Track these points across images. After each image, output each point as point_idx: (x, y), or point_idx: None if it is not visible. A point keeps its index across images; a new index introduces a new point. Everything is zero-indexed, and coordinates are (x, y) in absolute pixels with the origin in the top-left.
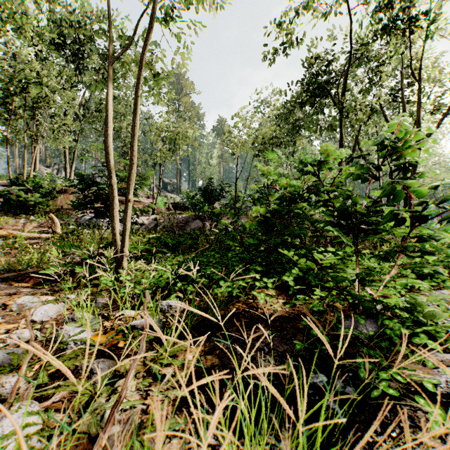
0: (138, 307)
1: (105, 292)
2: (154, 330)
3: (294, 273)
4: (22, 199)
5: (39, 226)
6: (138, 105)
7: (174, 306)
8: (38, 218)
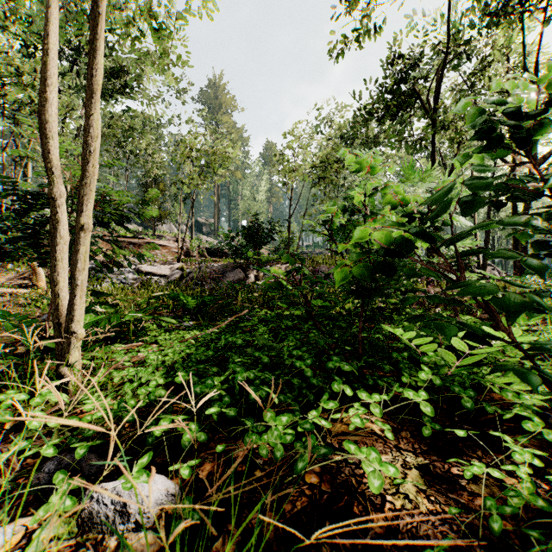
0: (48, 493)
1: None
2: None
3: (425, 379)
4: None
5: (17, 277)
6: (100, 32)
7: (131, 509)
8: (18, 266)
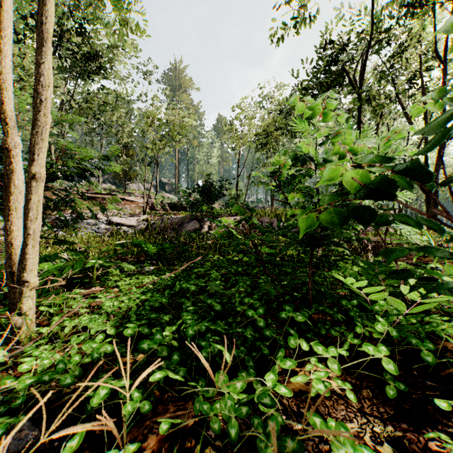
0: None
1: None
2: None
3: (381, 331)
4: None
5: None
6: None
7: None
8: None
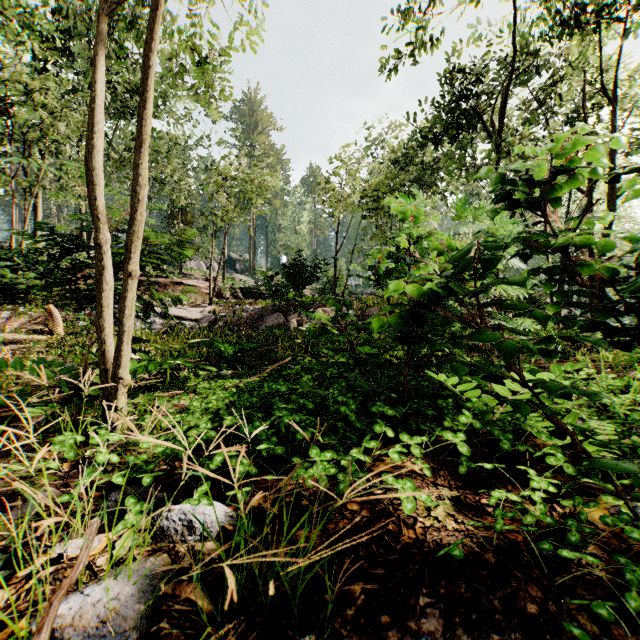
0: (118, 517)
1: (48, 478)
2: (115, 638)
3: (465, 422)
4: (7, 281)
5: (30, 322)
6: (147, 82)
7: (197, 524)
8: (31, 310)
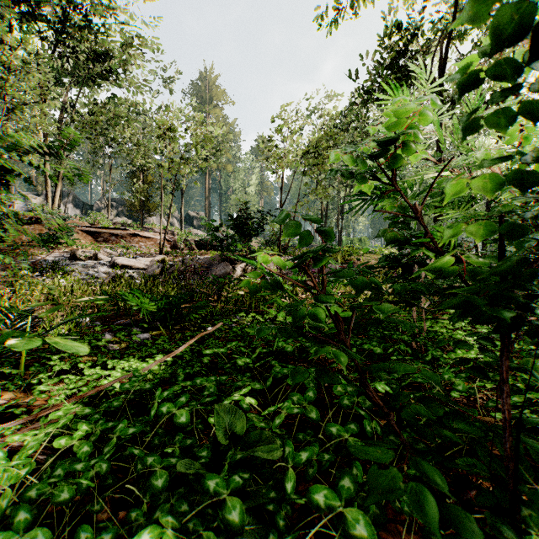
0: None
1: None
2: None
3: None
4: None
5: None
6: None
7: None
8: None
